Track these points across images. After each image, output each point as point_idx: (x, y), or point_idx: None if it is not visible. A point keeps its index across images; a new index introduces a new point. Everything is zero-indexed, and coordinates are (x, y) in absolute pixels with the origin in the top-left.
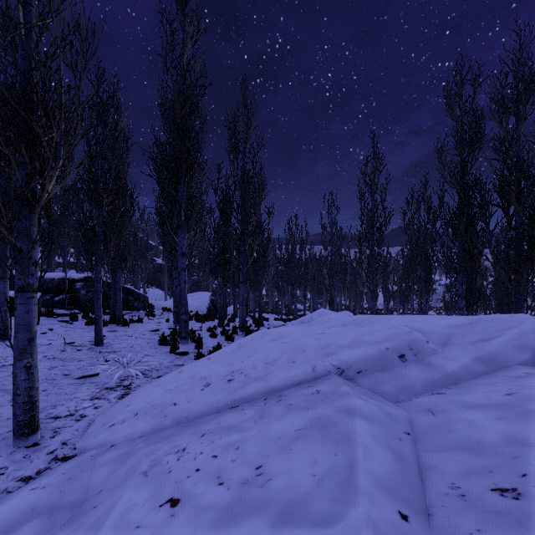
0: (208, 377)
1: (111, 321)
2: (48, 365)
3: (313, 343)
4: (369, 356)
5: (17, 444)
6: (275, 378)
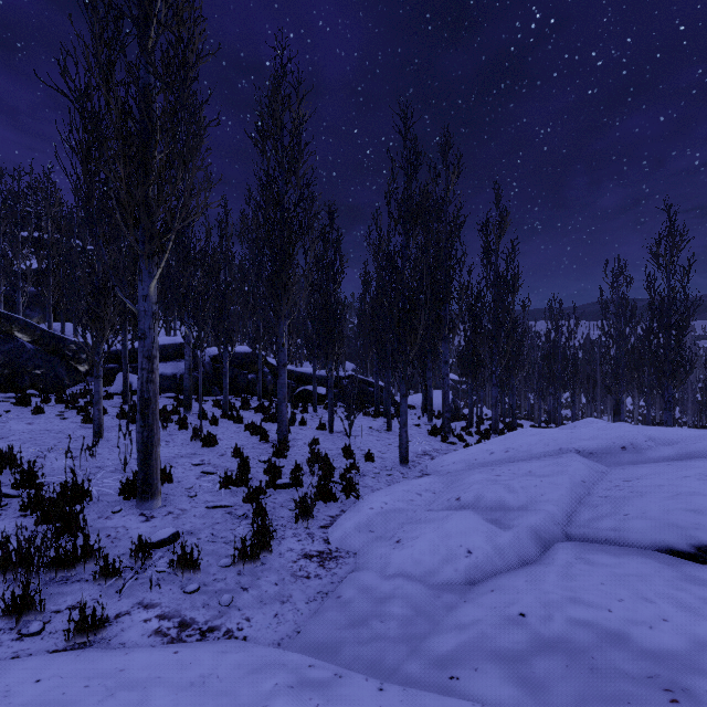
0: (491, 450)
1: (379, 414)
2: (374, 439)
3: (562, 437)
4: (599, 445)
5: (403, 466)
6: (535, 451)
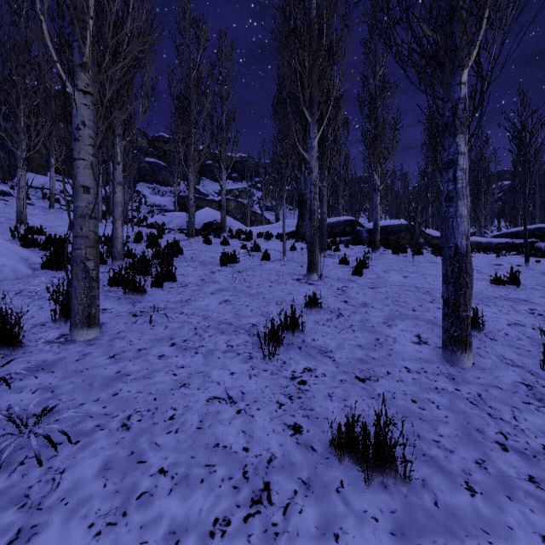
0: None
1: None
2: None
3: None
4: None
5: None
6: None
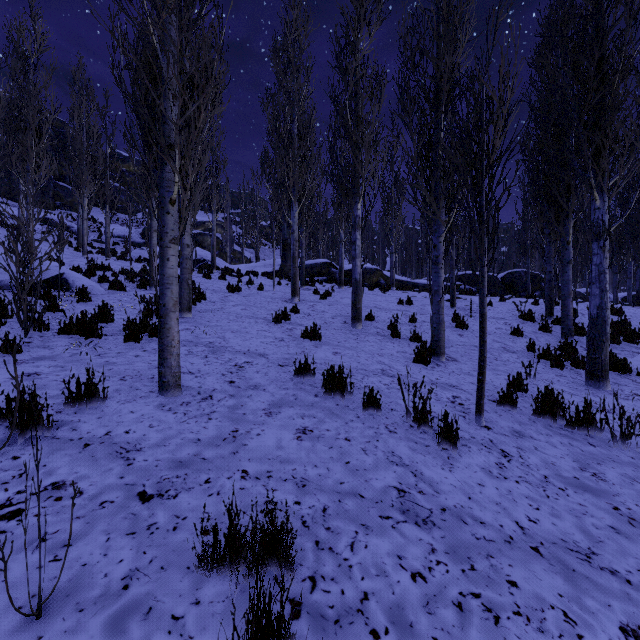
0: None
1: None
2: None
3: None
4: None
5: None
6: None
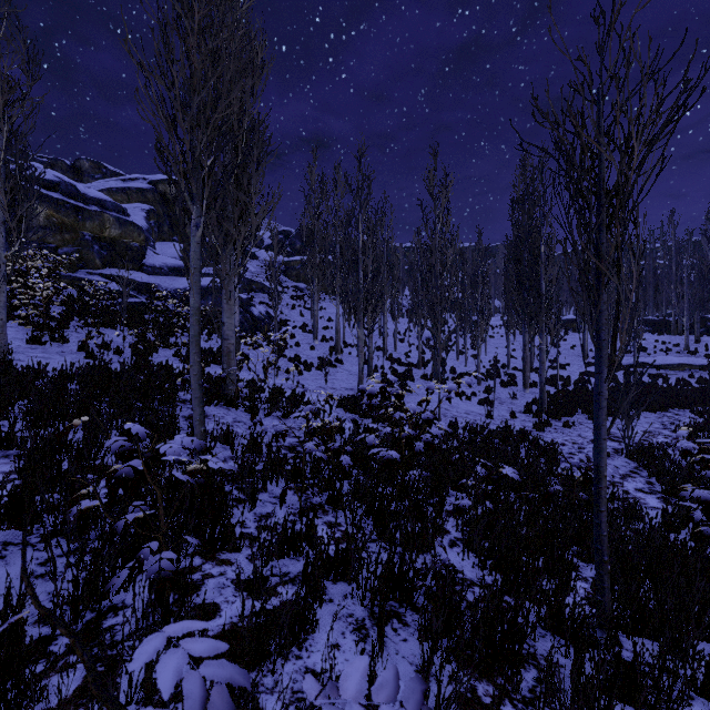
0: None
1: None
2: None
3: None
4: None
5: None
6: None
